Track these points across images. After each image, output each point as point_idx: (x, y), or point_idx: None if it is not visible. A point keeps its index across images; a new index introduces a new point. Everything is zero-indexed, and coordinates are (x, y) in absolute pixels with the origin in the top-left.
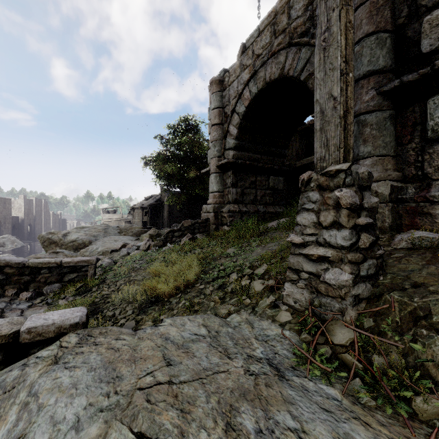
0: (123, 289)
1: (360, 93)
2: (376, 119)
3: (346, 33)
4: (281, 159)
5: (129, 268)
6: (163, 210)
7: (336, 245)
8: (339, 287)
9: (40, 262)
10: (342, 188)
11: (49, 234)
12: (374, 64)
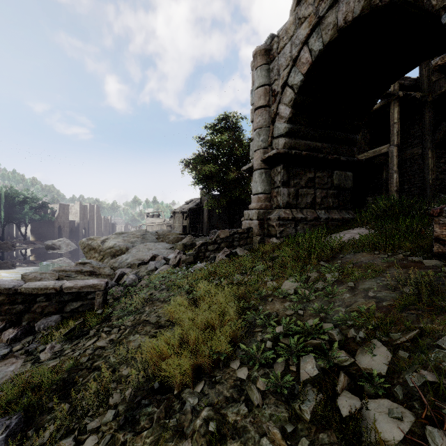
0: (119, 346)
1: None
2: None
3: None
4: (350, 147)
5: (147, 296)
6: (203, 215)
7: None
8: None
9: (35, 287)
10: None
11: (89, 240)
12: None
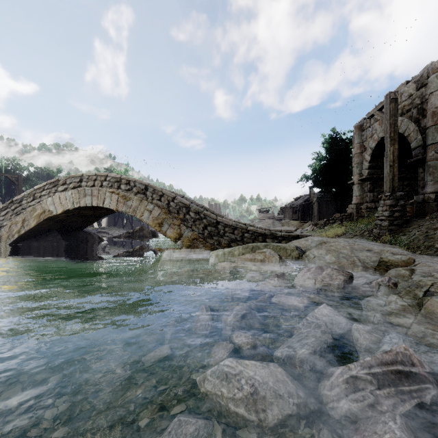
0: None
1: (428, 152)
2: (434, 164)
3: (393, 153)
4: (414, 169)
5: None
6: (312, 209)
7: (385, 216)
8: (385, 226)
9: (274, 229)
10: (387, 200)
11: None
12: (434, 139)
